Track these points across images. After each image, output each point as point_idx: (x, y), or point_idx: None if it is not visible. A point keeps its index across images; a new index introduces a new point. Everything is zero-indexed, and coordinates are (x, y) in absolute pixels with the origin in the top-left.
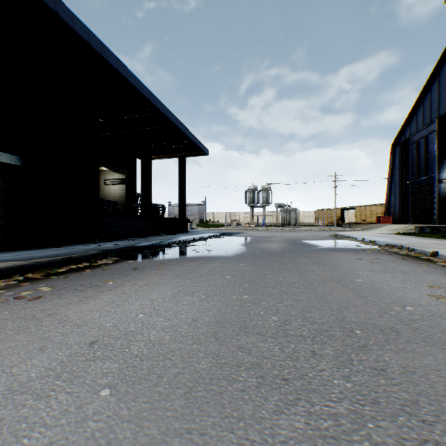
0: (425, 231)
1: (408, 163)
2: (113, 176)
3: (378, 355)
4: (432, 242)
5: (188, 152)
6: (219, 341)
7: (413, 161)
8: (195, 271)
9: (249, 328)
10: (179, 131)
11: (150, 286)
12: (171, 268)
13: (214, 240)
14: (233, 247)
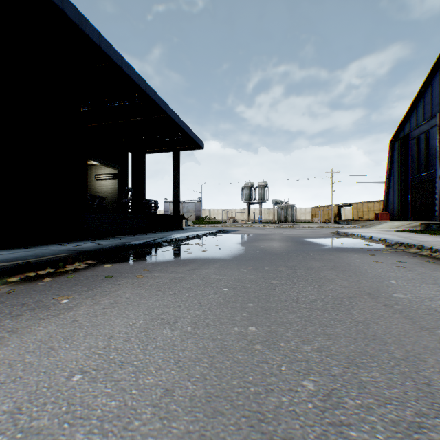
0: (432, 228)
1: (407, 159)
2: (105, 171)
3: None
4: None
5: (183, 146)
6: None
7: (413, 157)
8: (183, 280)
9: (268, 418)
10: (172, 122)
11: (118, 306)
12: (154, 276)
13: (210, 238)
14: (231, 247)
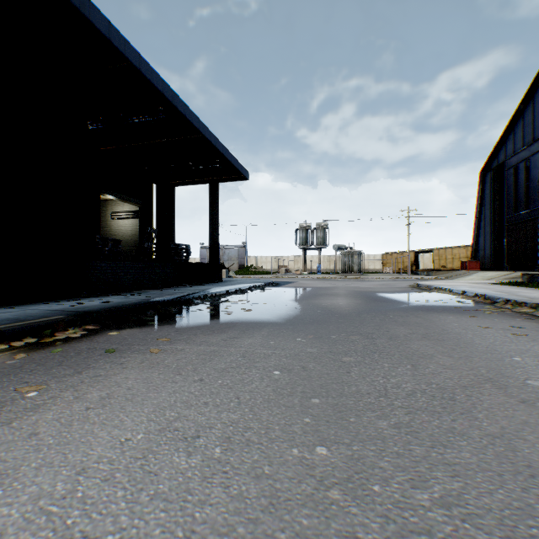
0: (537, 280)
1: (502, 194)
2: (124, 208)
3: None
4: None
5: (222, 176)
6: None
7: (510, 191)
8: (216, 357)
9: None
10: (208, 144)
11: (111, 404)
12: (176, 349)
13: (256, 292)
14: (283, 305)
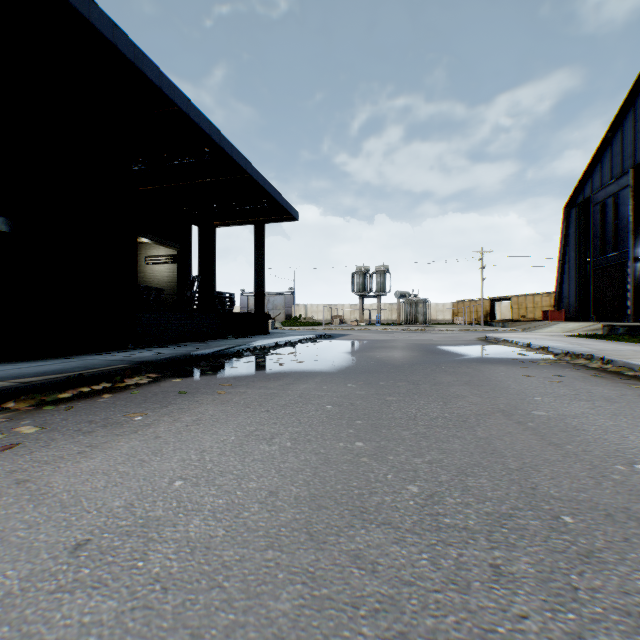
0: (618, 331)
1: (588, 233)
2: (159, 252)
3: (621, 577)
4: (635, 349)
5: (269, 217)
6: (316, 540)
7: (596, 230)
8: (277, 397)
9: (370, 511)
10: (255, 184)
11: (203, 423)
12: (239, 392)
13: (308, 345)
14: (336, 357)
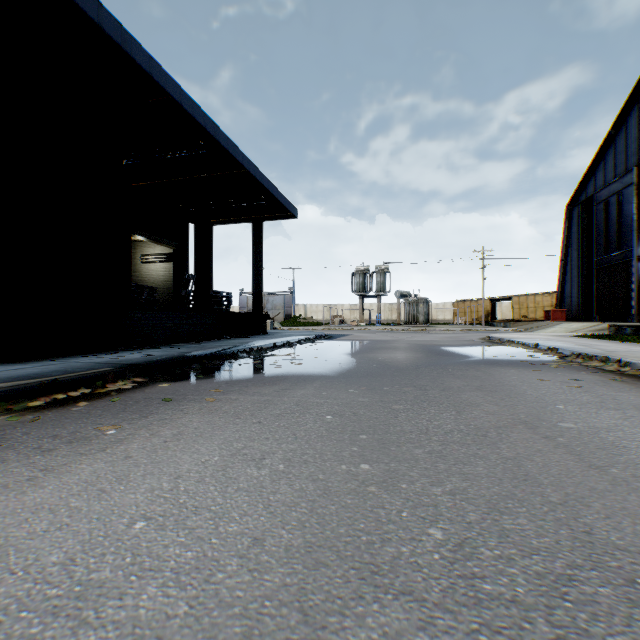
0: (625, 332)
1: (591, 232)
2: (155, 250)
3: None
4: None
5: (267, 214)
6: (312, 624)
7: (600, 229)
8: (271, 405)
9: (384, 570)
10: (252, 180)
11: (184, 438)
12: (230, 399)
13: (307, 346)
14: (336, 359)
